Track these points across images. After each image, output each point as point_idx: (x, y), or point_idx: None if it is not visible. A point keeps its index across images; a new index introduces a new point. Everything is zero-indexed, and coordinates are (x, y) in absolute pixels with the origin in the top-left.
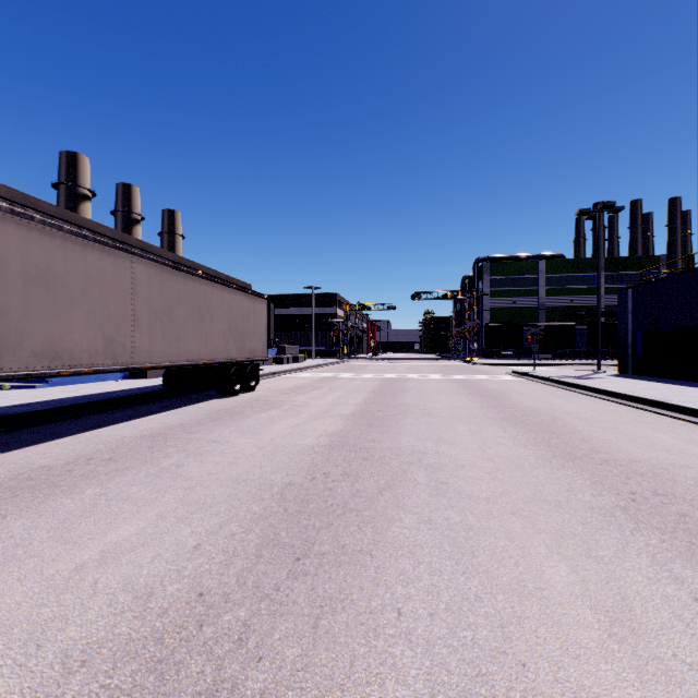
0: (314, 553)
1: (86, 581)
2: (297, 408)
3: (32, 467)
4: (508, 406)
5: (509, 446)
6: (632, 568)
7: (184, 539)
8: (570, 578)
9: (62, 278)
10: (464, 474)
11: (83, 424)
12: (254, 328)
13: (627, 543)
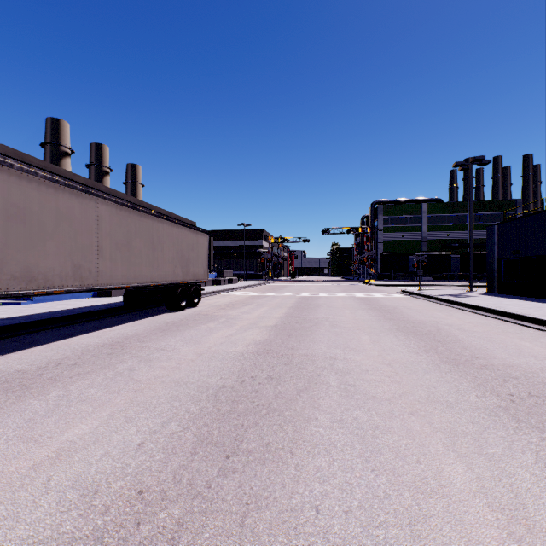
0: (242, 451)
1: (40, 479)
2: (230, 321)
3: (9, 371)
4: (401, 319)
5: (404, 353)
6: (519, 466)
7: (130, 437)
8: (467, 475)
9: (37, 215)
10: (368, 378)
11: (56, 334)
12: (197, 257)
13: (512, 441)
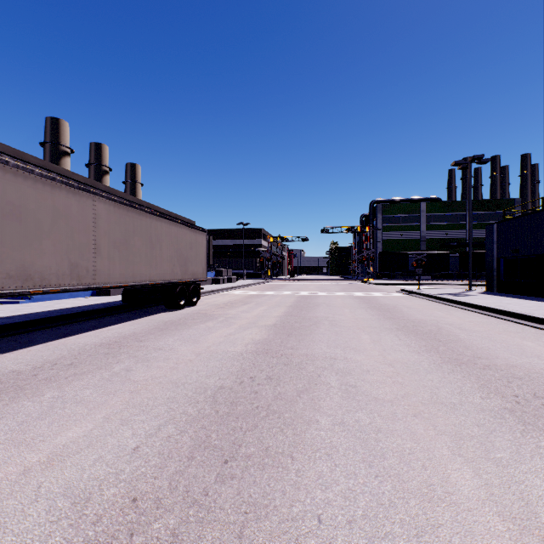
0: (241, 455)
1: (30, 485)
2: (229, 320)
3: (4, 371)
4: (401, 318)
5: (405, 353)
6: (529, 471)
7: (125, 441)
8: (475, 482)
9: (33, 213)
10: (369, 378)
11: (54, 334)
12: (196, 255)
13: (520, 445)
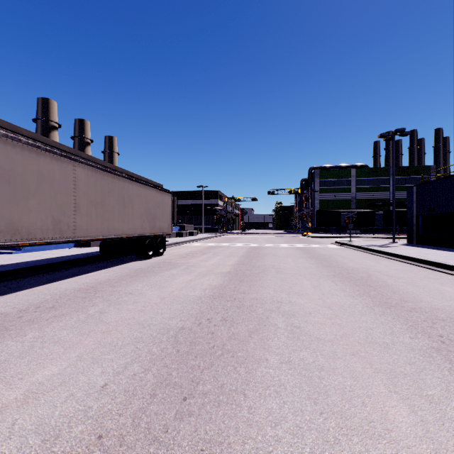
0: (198, 393)
1: (6, 423)
2: (190, 268)
3: None
4: (336, 266)
5: (341, 297)
6: None
7: (95, 379)
8: (411, 419)
9: (21, 176)
10: (311, 320)
11: (40, 280)
12: (162, 213)
13: (449, 383)
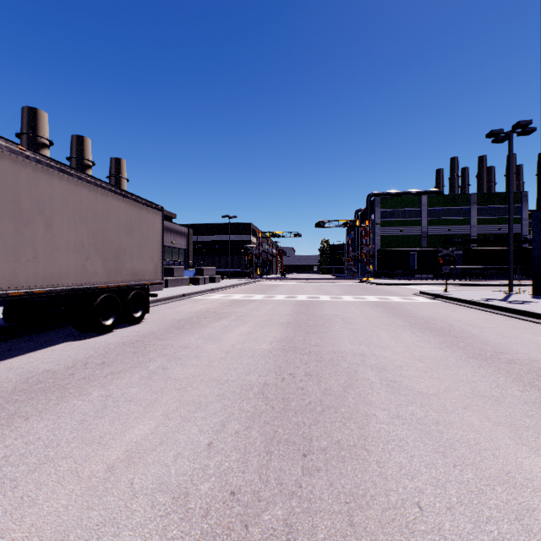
0: None
1: None
2: (171, 367)
3: None
4: (501, 357)
5: None
6: None
7: None
8: None
9: None
10: None
11: None
12: (140, 244)
13: None
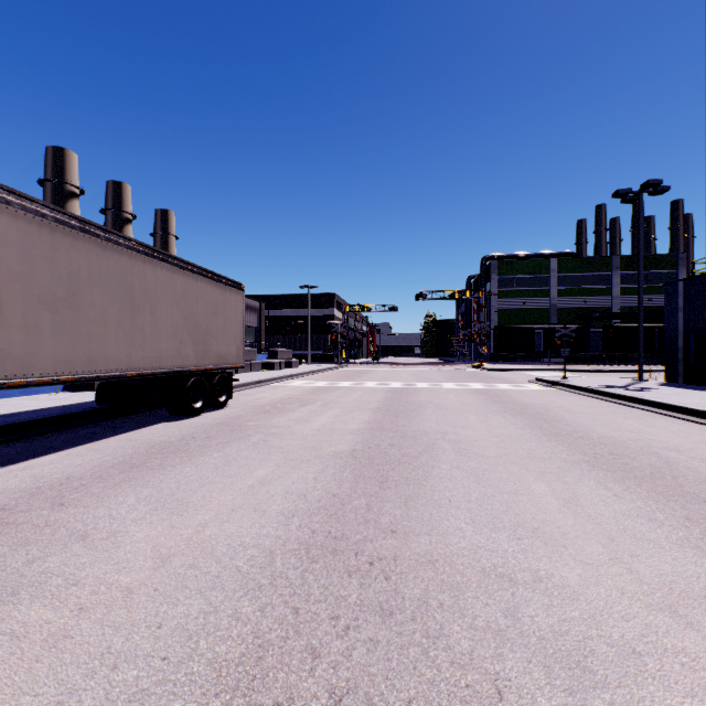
0: None
1: None
2: (271, 440)
3: None
4: (574, 434)
5: (669, 550)
6: None
7: None
8: None
9: None
10: None
11: None
12: (224, 327)
13: None
